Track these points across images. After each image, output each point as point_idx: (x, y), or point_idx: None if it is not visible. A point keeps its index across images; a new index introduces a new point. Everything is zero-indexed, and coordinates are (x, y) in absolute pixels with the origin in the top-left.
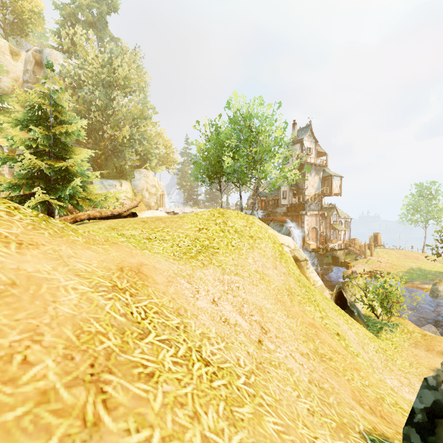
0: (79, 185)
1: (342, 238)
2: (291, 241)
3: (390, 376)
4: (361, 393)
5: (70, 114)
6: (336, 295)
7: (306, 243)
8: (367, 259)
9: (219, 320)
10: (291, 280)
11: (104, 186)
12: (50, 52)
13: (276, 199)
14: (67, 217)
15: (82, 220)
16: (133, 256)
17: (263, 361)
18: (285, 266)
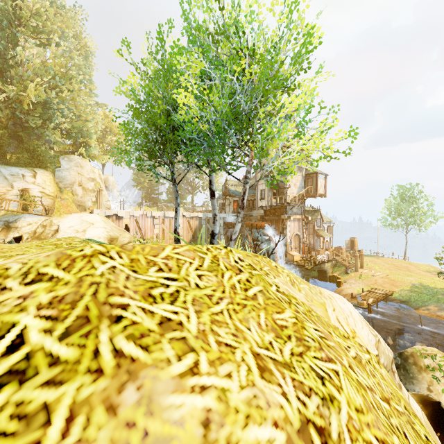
0: None
1: (325, 245)
2: (354, 311)
3: None
4: None
5: None
6: (427, 416)
7: (289, 254)
8: (359, 273)
9: None
10: None
11: (2, 176)
12: None
13: (251, 199)
14: None
15: None
16: None
17: None
18: None
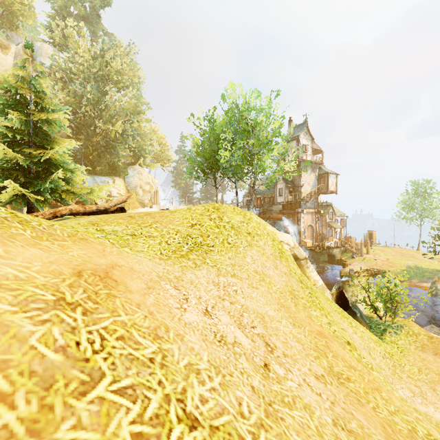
0: (64, 179)
1: (338, 236)
2: (290, 238)
3: (401, 385)
4: (392, 427)
5: (52, 101)
6: (336, 295)
7: (303, 241)
8: (363, 257)
9: (212, 339)
10: (293, 281)
11: (96, 183)
12: (41, 46)
13: (272, 196)
14: (45, 211)
15: (63, 215)
16: (105, 255)
17: (273, 400)
18: (286, 265)
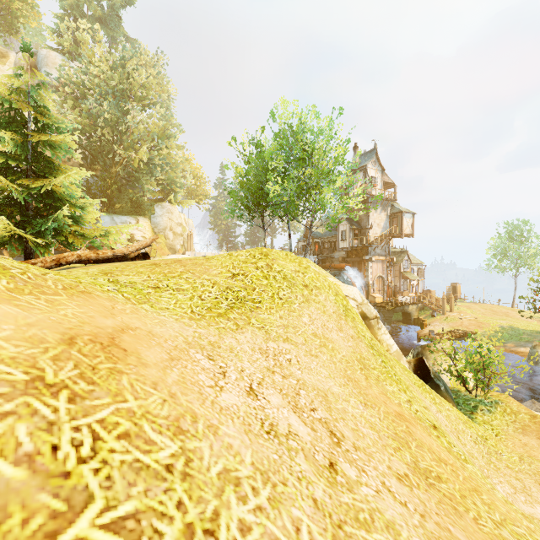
0: (72, 217)
1: (415, 290)
2: (357, 292)
3: (498, 478)
4: None
5: (56, 118)
6: (415, 364)
7: (371, 296)
8: (446, 316)
9: (259, 429)
10: (362, 346)
11: (115, 224)
12: (47, 54)
13: (333, 241)
14: (46, 258)
15: (69, 263)
16: (114, 314)
17: (344, 518)
18: (353, 326)
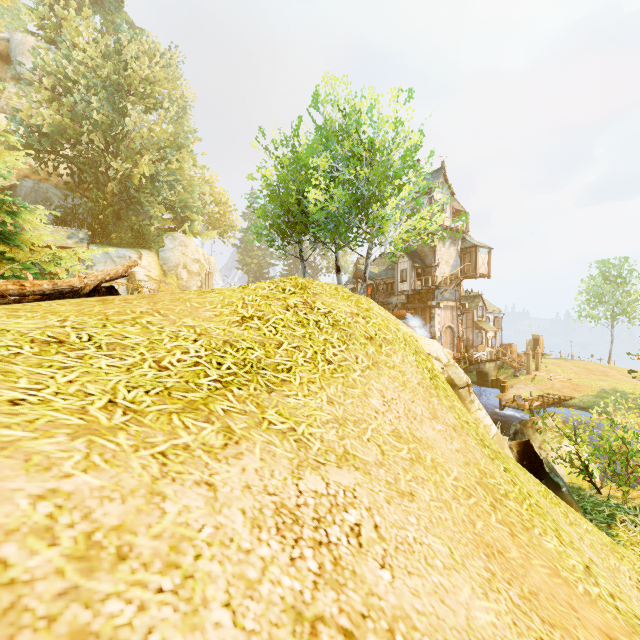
0: (0, 232)
1: (491, 343)
2: (439, 348)
3: None
4: None
5: None
6: (518, 450)
7: None
8: (532, 376)
9: None
10: (474, 446)
11: (110, 258)
12: (23, 39)
13: (390, 282)
14: None
15: None
16: None
17: None
18: (449, 406)
